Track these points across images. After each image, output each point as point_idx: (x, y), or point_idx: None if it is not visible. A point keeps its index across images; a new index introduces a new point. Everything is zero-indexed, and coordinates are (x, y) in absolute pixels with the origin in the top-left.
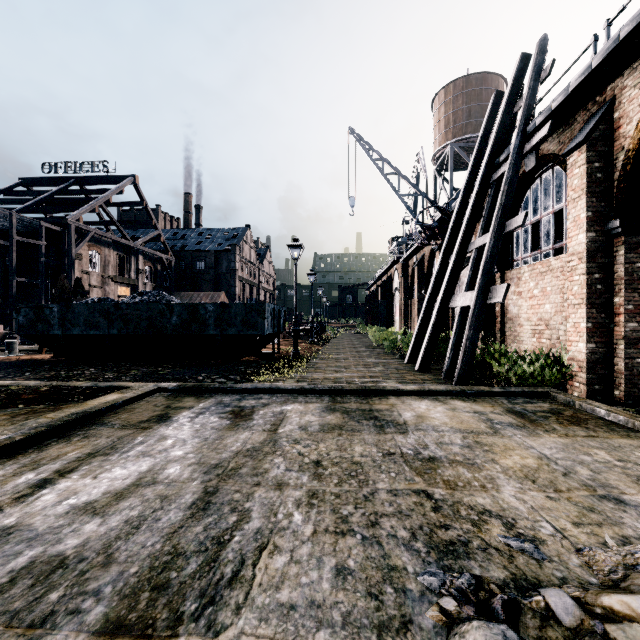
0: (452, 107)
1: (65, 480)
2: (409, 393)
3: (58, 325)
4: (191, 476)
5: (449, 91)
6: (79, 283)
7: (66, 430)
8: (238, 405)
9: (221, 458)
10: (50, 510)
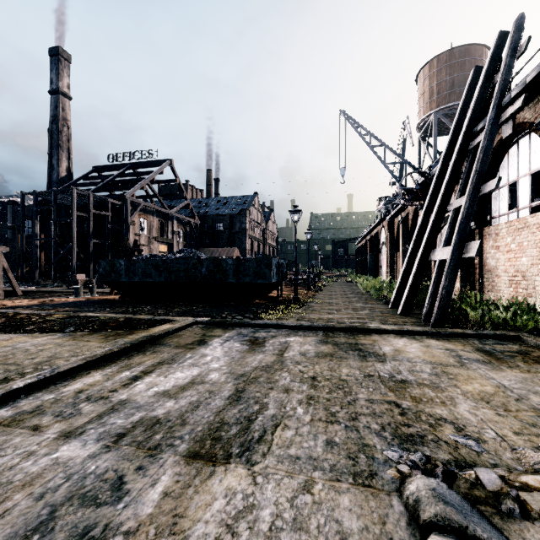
0: (436, 79)
1: (148, 377)
2: (390, 332)
3: (125, 275)
4: (226, 380)
5: (433, 65)
6: (136, 244)
7: (141, 347)
8: (253, 336)
9: (245, 370)
10: (144, 393)
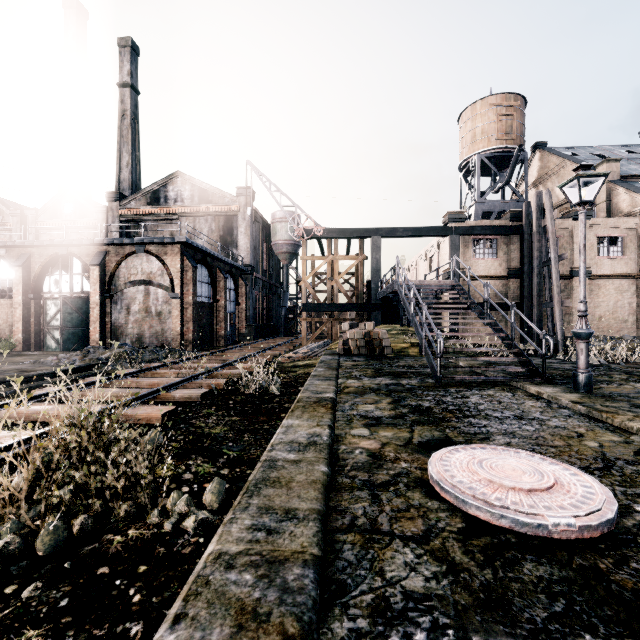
0: None
1: None
2: None
3: None
4: None
5: None
6: None
7: None
8: None
9: None
10: None
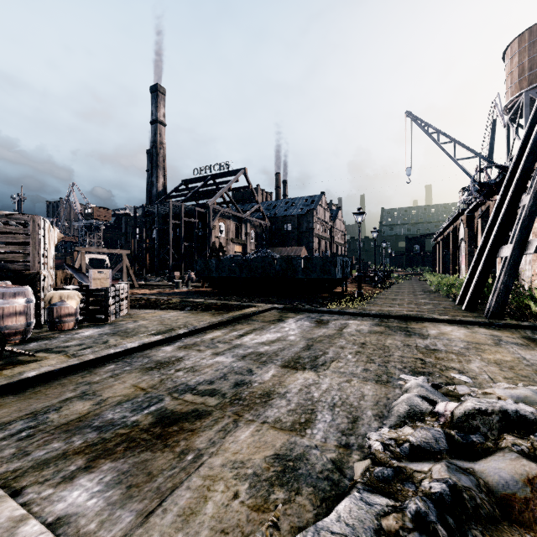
0: (527, 55)
1: (249, 335)
2: (442, 321)
3: (215, 271)
4: (300, 340)
5: (523, 39)
6: (221, 246)
7: (239, 321)
8: (319, 318)
9: (313, 336)
10: (250, 342)
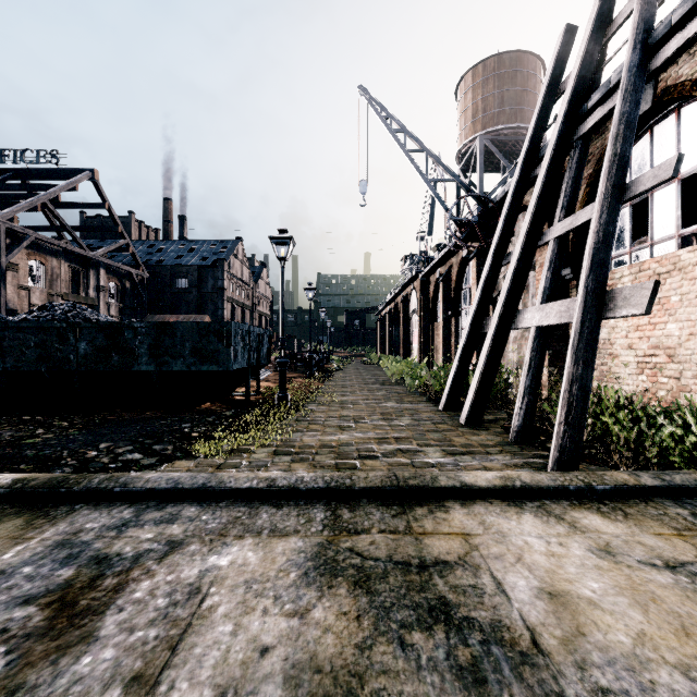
0: (481, 92)
1: None
2: (485, 493)
3: None
4: None
5: (478, 73)
6: None
7: None
8: (102, 552)
9: None
10: None
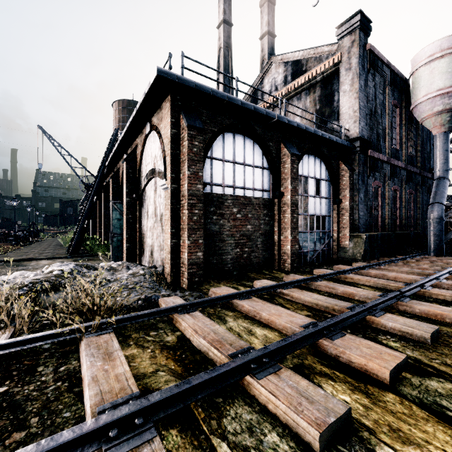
0: (122, 113)
1: None
2: (43, 259)
3: None
4: None
5: (120, 104)
6: None
7: None
8: None
9: None
10: None
